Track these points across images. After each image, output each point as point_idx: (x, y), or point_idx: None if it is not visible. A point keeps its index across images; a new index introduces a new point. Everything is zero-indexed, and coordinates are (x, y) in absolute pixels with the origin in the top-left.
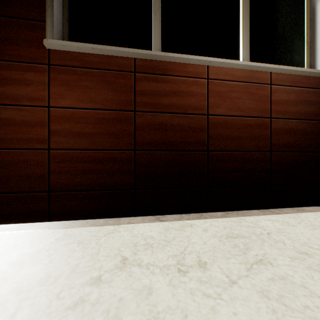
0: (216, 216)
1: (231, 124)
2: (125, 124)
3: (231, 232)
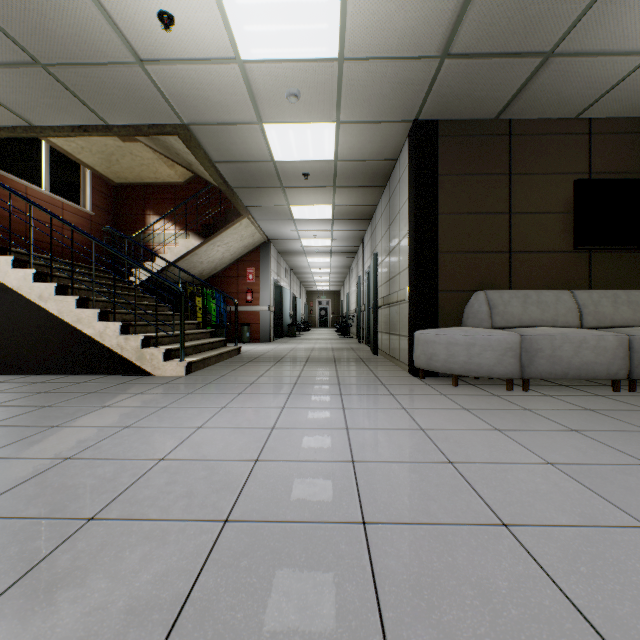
0: None
1: (41, 226)
2: None
3: None
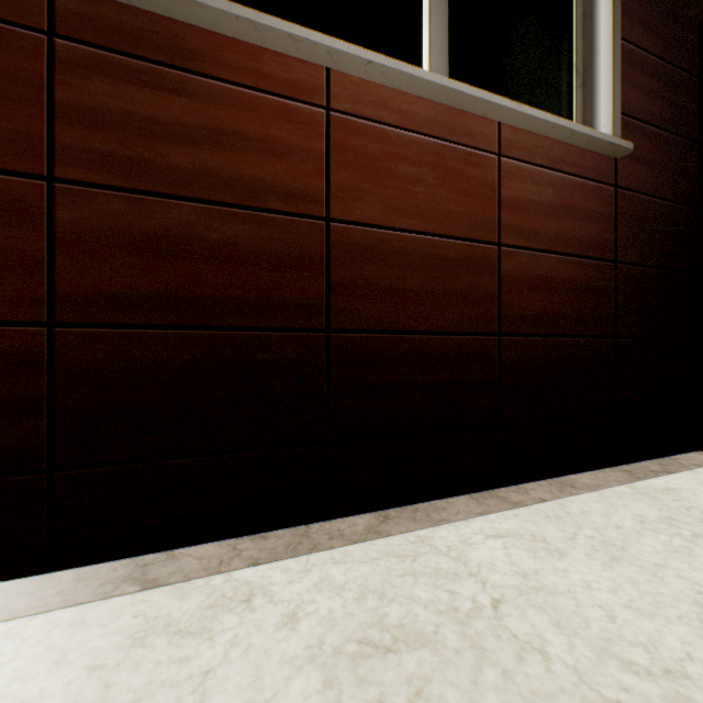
0: (348, 536)
1: (397, 254)
2: (8, 223)
3: (378, 619)
